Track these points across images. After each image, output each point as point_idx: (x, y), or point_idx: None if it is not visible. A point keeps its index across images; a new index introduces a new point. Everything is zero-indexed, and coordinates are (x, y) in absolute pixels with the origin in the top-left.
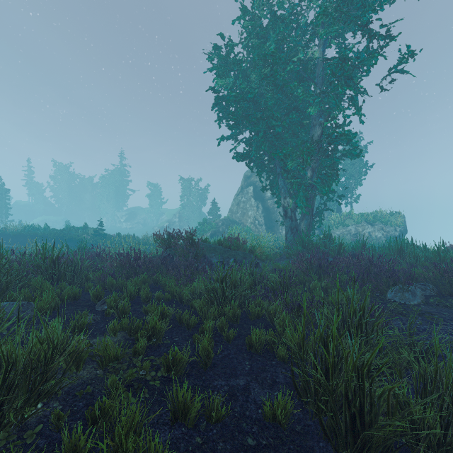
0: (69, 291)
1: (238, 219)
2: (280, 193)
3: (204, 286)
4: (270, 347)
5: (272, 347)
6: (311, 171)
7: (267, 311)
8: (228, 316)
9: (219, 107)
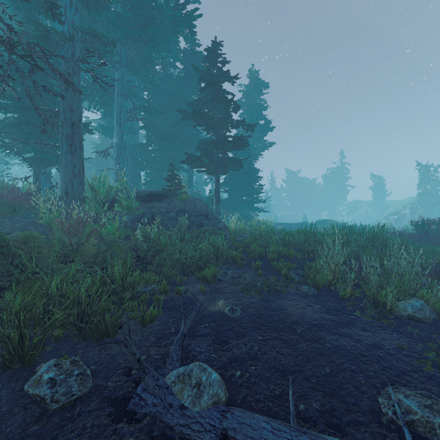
0: None
1: None
2: None
3: None
4: None
5: None
6: None
7: None
8: None
9: None
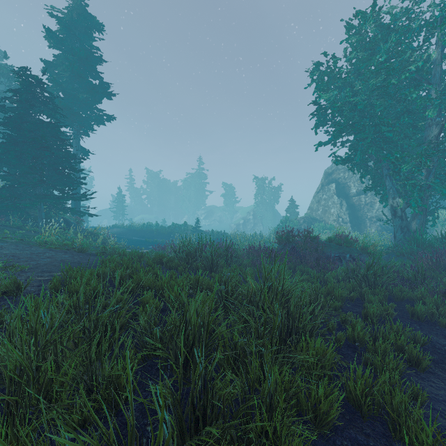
0: (250, 270)
1: (318, 216)
2: (388, 194)
3: (344, 273)
4: (430, 318)
5: (430, 319)
6: (425, 171)
7: (409, 296)
8: (377, 296)
9: (318, 116)
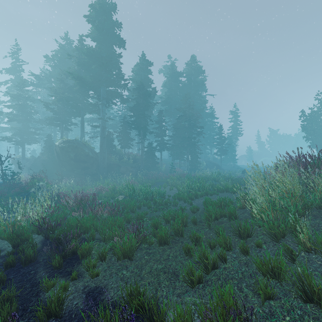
0: None
1: None
2: None
3: None
4: None
5: None
6: None
7: None
8: None
9: None
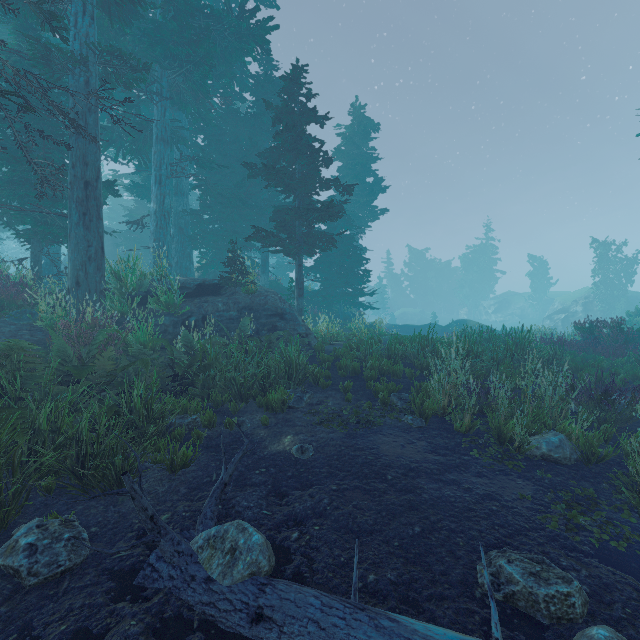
0: None
1: None
2: None
3: (634, 359)
4: None
5: None
6: None
7: None
8: None
9: None
